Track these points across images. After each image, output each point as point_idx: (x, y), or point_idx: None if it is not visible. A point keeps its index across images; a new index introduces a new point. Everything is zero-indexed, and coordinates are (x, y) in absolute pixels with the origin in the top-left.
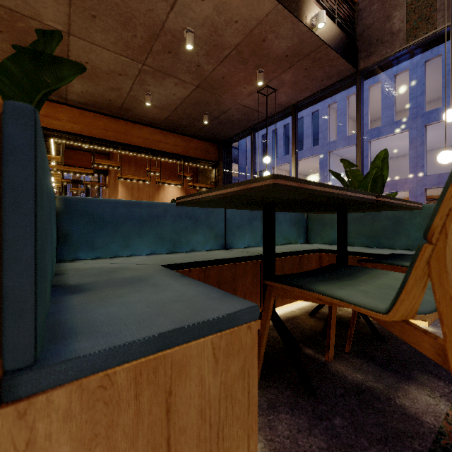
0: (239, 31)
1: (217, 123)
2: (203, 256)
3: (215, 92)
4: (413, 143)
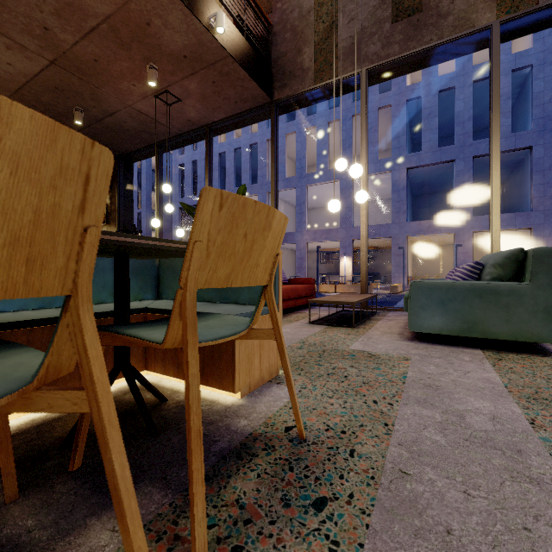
0: None
1: (103, 129)
2: None
3: (86, 79)
4: (343, 194)
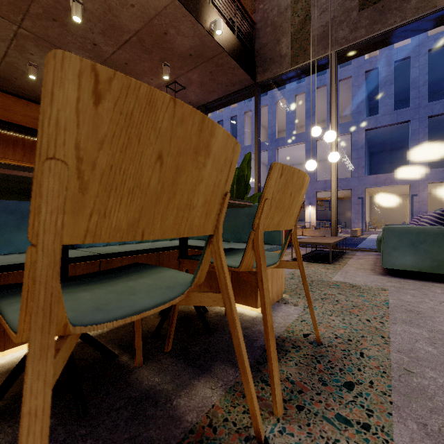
0: (137, 16)
1: None
2: (8, 260)
3: None
4: (308, 154)
